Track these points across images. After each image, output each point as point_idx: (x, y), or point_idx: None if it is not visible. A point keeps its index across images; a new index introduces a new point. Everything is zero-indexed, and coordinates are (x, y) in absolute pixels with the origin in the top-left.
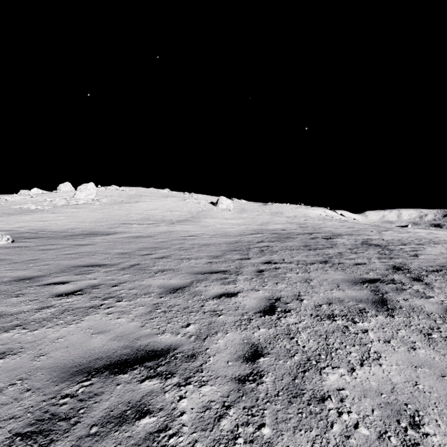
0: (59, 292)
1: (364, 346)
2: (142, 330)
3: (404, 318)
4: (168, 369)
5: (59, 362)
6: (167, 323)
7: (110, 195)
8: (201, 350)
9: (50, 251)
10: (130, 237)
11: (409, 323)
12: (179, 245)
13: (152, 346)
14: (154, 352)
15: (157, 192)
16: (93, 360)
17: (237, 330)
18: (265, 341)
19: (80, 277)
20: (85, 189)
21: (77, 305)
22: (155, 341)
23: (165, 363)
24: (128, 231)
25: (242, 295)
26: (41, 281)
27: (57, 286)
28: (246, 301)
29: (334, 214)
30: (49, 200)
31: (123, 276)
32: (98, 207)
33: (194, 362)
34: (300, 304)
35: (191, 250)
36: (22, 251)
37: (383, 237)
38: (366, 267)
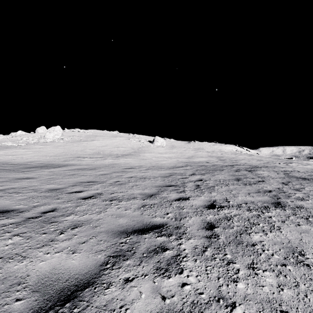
0: None
1: None
2: None
3: None
4: None
5: None
6: None
7: (73, 135)
8: None
9: None
10: (76, 170)
11: None
12: (116, 178)
13: None
14: None
15: (109, 133)
16: None
17: None
18: None
19: None
20: (53, 131)
21: None
22: None
23: None
24: (78, 164)
25: None
26: None
27: None
28: None
29: (242, 149)
30: (24, 139)
31: (8, 240)
32: (61, 144)
33: None
34: None
35: (126, 185)
36: None
37: (296, 169)
38: None
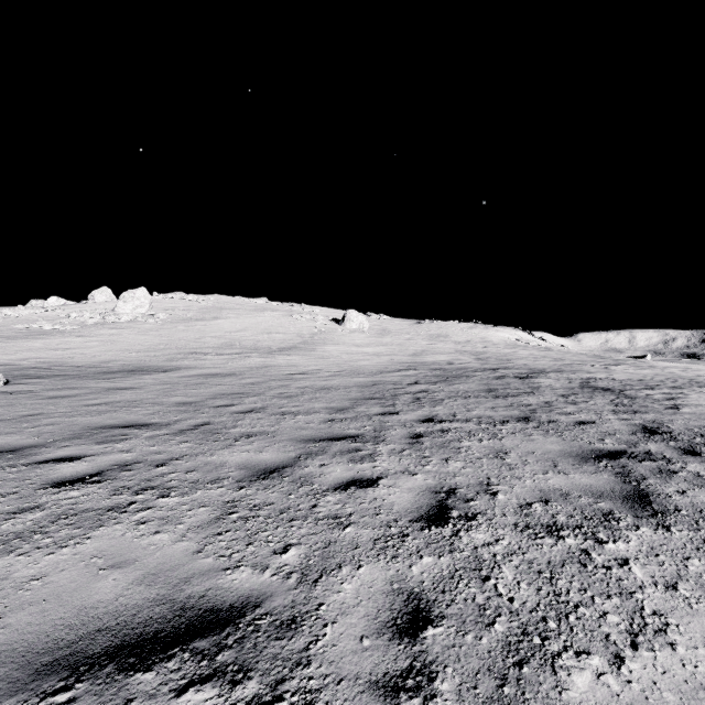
0: (59, 477)
1: (630, 599)
2: (198, 559)
3: (689, 533)
4: (239, 657)
5: (18, 639)
6: (246, 545)
7: (173, 308)
8: (308, 610)
9: (65, 399)
10: (201, 376)
11: (702, 543)
12: (279, 389)
13: (213, 597)
14: (214, 613)
15: (247, 303)
16: (90, 633)
17: (378, 559)
18: (433, 587)
19: (104, 448)
20: (132, 298)
21: (86, 505)
22: (219, 586)
23: (235, 642)
24: (199, 366)
25: (385, 483)
26: (34, 455)
27: (59, 466)
28: (395, 496)
29: (531, 337)
30: (74, 316)
31: (180, 445)
32: (152, 326)
33: (293, 640)
34: (493, 503)
35: (300, 398)
36: (17, 400)
37: (613, 376)
38: (597, 429)
